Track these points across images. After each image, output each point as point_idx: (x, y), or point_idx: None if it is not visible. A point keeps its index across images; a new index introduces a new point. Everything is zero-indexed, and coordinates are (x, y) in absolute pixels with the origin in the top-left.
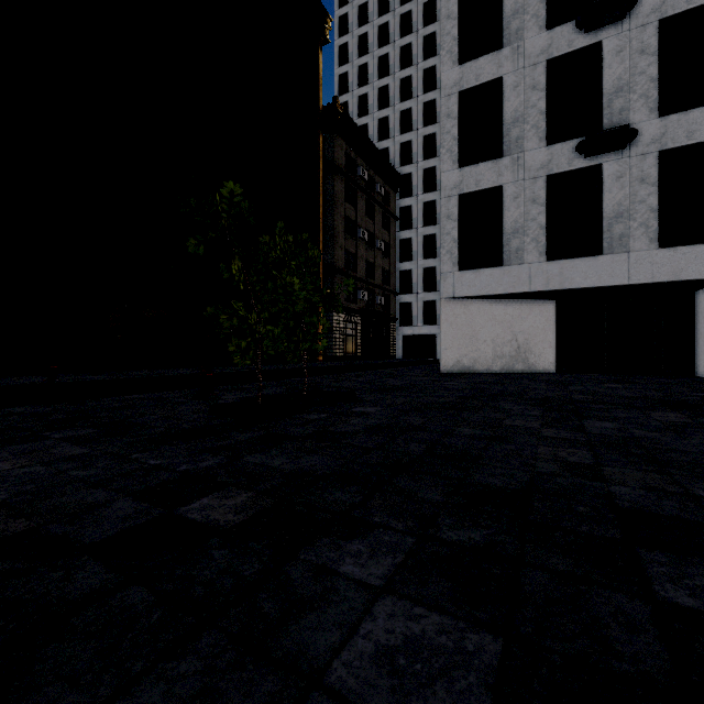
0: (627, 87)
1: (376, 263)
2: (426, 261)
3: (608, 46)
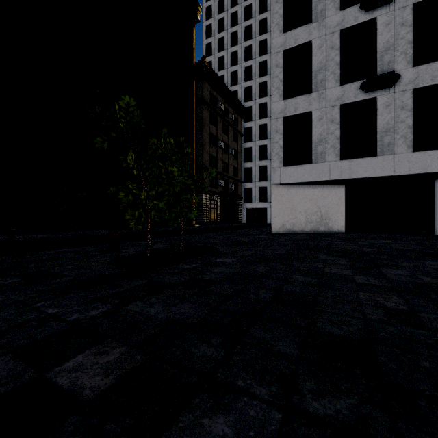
0: (393, 47)
1: (229, 163)
2: (260, 161)
3: (381, 21)
